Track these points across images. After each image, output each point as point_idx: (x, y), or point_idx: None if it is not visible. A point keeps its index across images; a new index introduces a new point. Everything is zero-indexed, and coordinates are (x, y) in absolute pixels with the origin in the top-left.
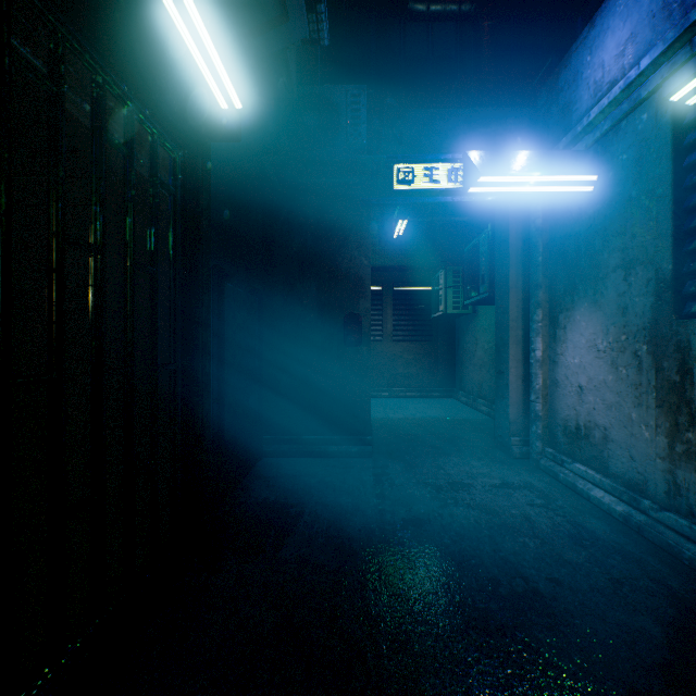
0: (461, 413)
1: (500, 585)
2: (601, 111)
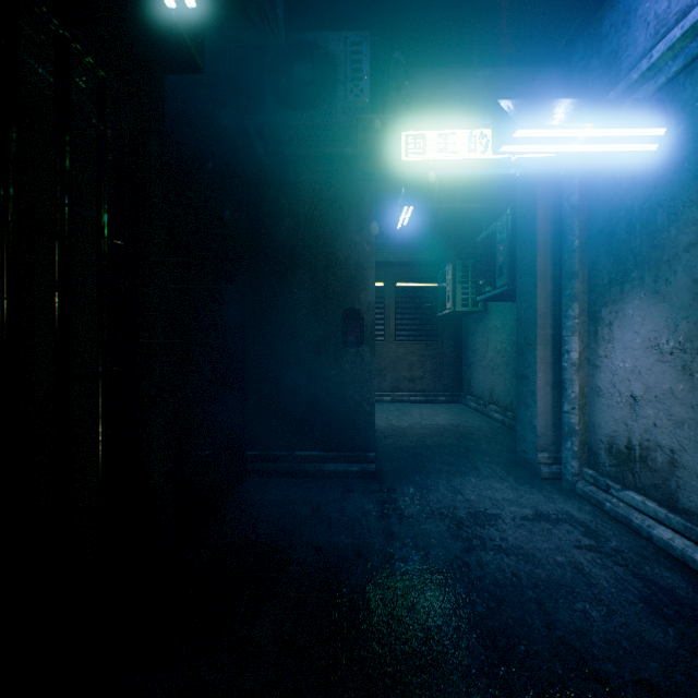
0: (472, 421)
1: (570, 696)
2: (671, 47)
